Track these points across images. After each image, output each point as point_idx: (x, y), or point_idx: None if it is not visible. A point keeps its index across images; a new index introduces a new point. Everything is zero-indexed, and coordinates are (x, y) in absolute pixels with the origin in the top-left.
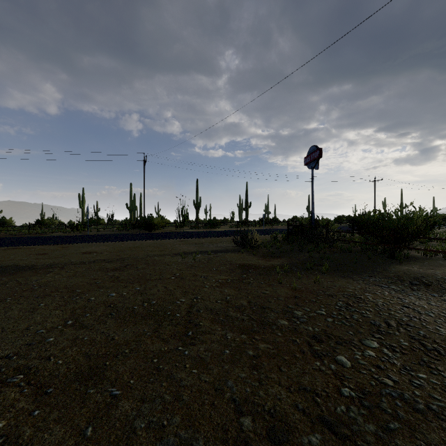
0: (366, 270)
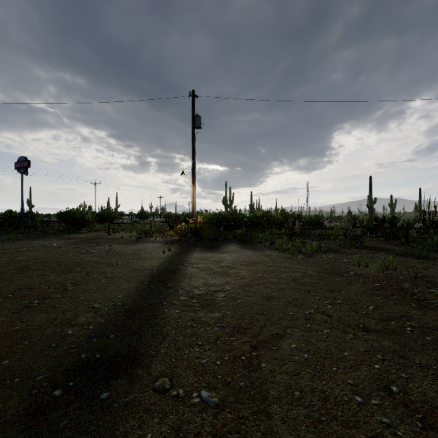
0: (48, 237)
